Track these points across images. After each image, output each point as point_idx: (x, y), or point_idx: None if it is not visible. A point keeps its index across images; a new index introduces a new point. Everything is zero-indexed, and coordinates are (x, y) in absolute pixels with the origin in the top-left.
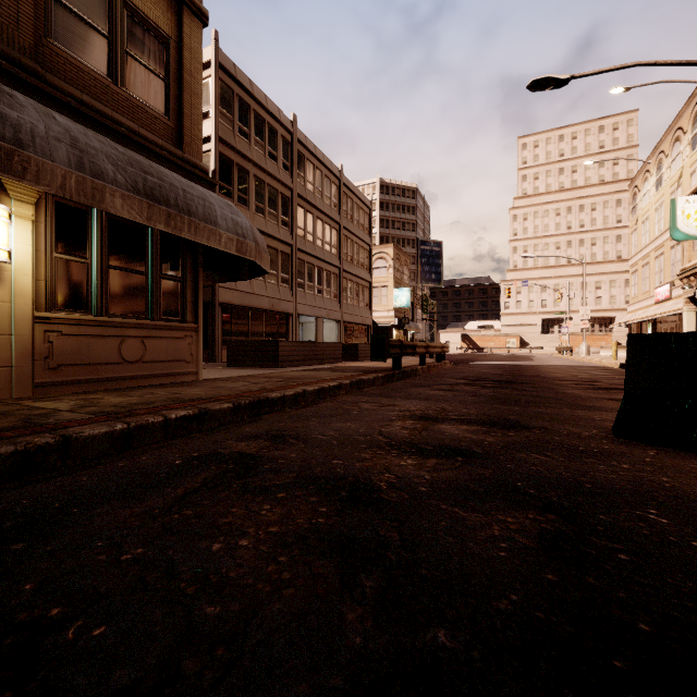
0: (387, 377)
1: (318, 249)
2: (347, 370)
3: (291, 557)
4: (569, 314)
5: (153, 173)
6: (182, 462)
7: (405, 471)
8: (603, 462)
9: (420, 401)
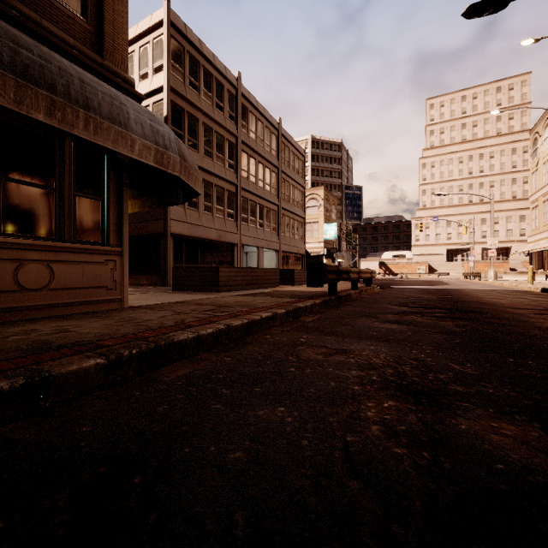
0: (324, 303)
1: (260, 189)
2: (284, 295)
3: None
4: (474, 244)
5: (32, 49)
6: None
7: None
8: None
9: (378, 343)
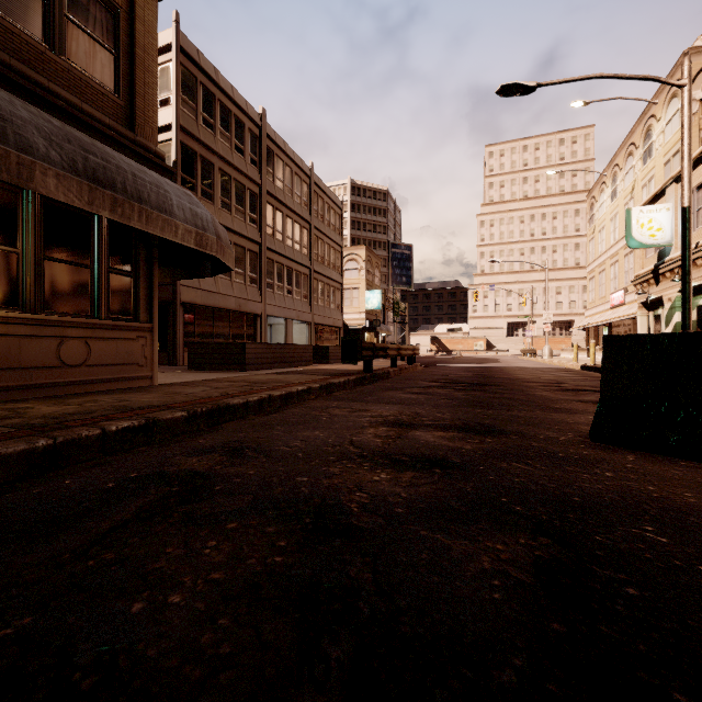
0: (358, 380)
1: (288, 249)
2: (318, 373)
3: (235, 617)
4: (532, 317)
5: (95, 153)
6: (115, 485)
7: (379, 487)
8: (586, 470)
9: (393, 405)
